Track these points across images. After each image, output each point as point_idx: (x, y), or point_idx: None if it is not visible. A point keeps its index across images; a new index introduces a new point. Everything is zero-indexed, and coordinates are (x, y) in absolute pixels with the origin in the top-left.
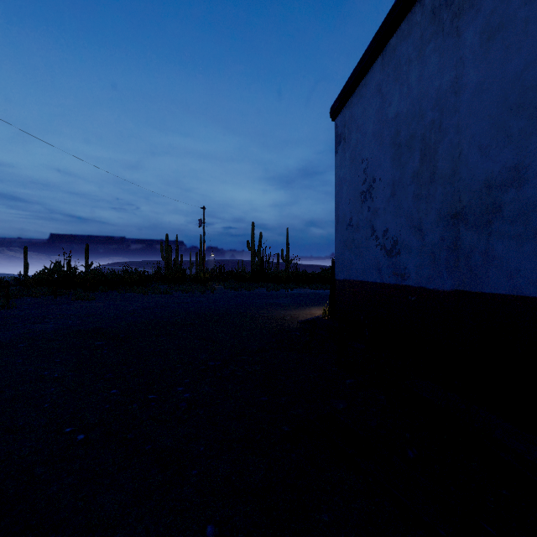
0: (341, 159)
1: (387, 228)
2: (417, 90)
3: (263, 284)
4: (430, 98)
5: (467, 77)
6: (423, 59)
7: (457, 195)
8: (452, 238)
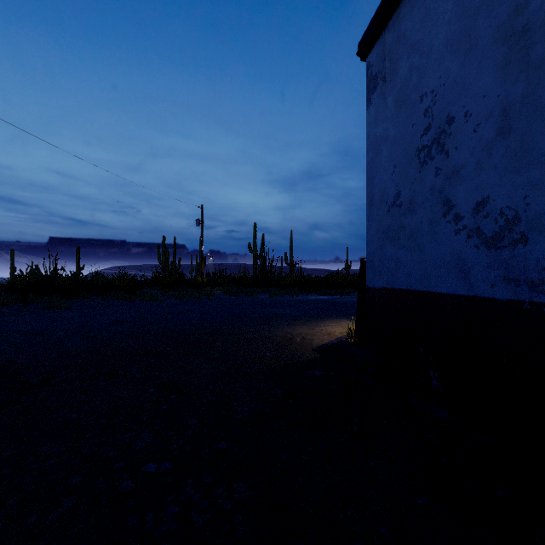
0: (377, 111)
1: (485, 197)
2: None
3: (265, 288)
4: None
5: None
6: None
7: None
8: None
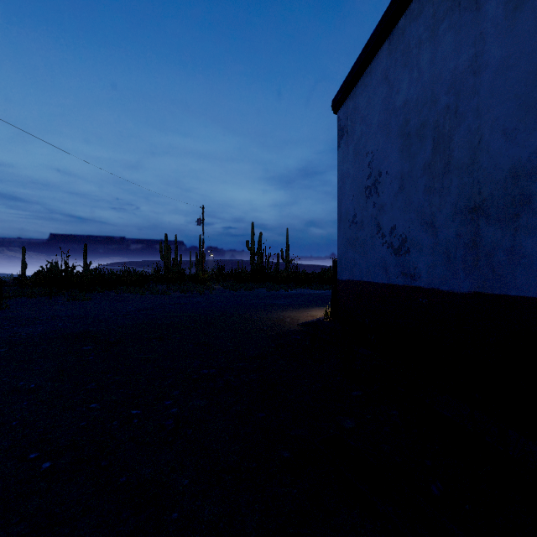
0: (343, 154)
1: (394, 225)
2: (429, 73)
3: (262, 284)
4: (444, 81)
5: (489, 54)
6: (436, 39)
7: (477, 187)
8: (471, 235)
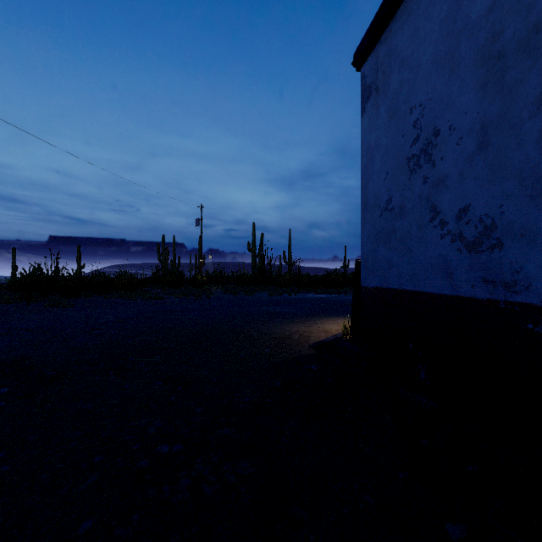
0: (371, 119)
1: (467, 205)
2: None
3: (264, 287)
4: None
5: None
6: None
7: None
8: None
